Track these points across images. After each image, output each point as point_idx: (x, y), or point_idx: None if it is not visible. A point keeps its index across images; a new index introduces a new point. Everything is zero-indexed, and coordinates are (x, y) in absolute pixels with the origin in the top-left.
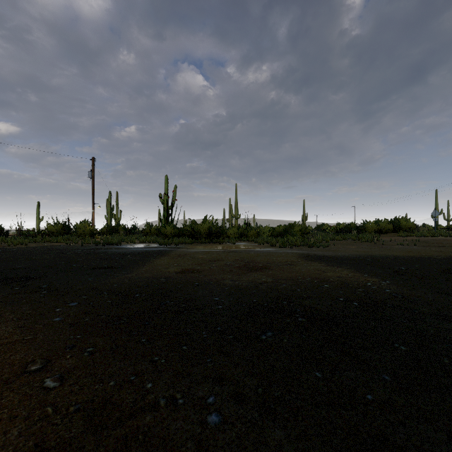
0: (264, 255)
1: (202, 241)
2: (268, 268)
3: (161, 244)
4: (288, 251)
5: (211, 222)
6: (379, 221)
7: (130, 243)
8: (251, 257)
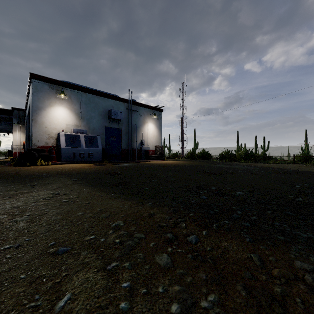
0: None
1: None
2: None
3: None
4: None
5: None
6: None
7: None
8: None
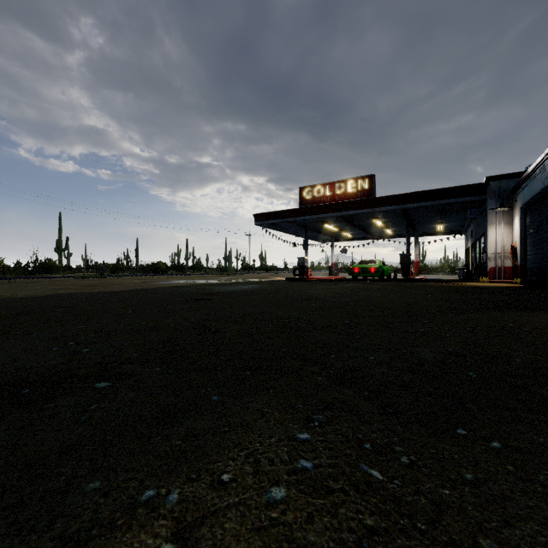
0: None
1: None
2: None
3: None
4: None
5: None
6: None
7: None
8: None
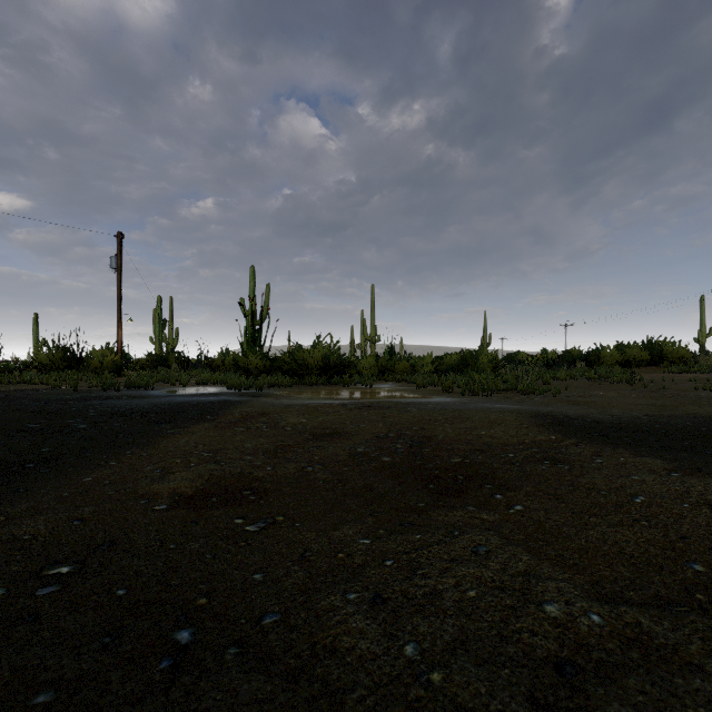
0: (446, 418)
1: (311, 382)
2: (490, 475)
3: (230, 388)
4: (495, 407)
5: (328, 345)
6: (624, 346)
7: (179, 385)
8: (417, 424)
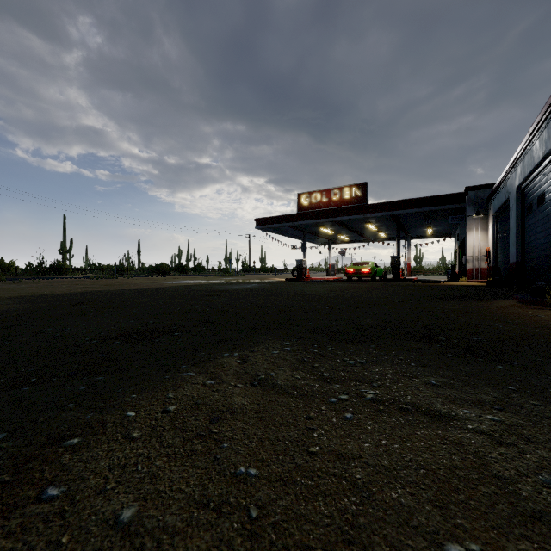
0: None
1: None
2: None
3: None
4: None
5: None
6: None
7: None
8: None
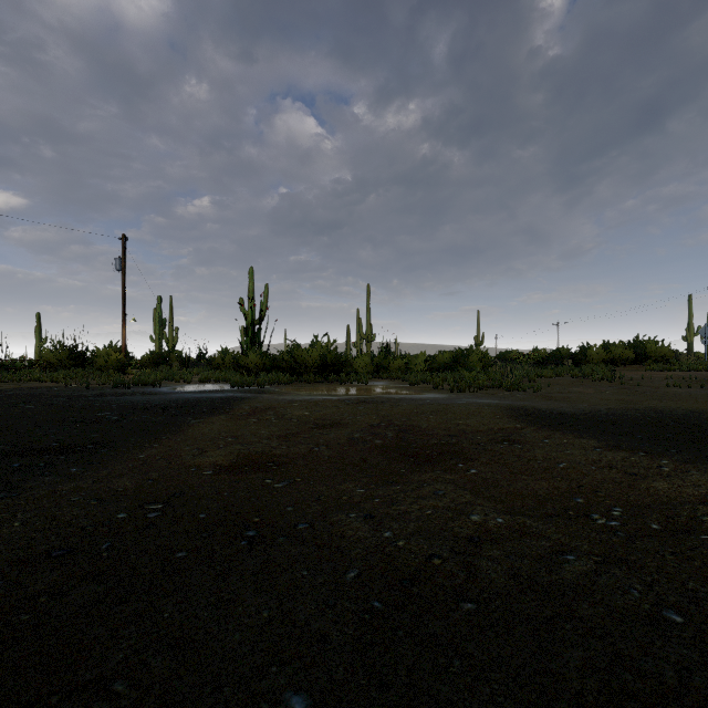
0: (432, 410)
1: (309, 380)
2: (458, 452)
3: (233, 385)
4: (477, 402)
5: (325, 345)
6: (610, 345)
7: (183, 382)
8: (406, 416)
